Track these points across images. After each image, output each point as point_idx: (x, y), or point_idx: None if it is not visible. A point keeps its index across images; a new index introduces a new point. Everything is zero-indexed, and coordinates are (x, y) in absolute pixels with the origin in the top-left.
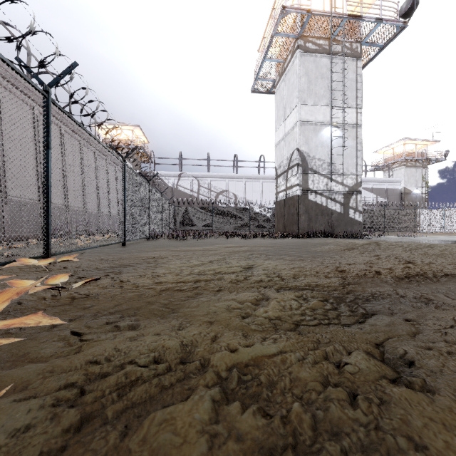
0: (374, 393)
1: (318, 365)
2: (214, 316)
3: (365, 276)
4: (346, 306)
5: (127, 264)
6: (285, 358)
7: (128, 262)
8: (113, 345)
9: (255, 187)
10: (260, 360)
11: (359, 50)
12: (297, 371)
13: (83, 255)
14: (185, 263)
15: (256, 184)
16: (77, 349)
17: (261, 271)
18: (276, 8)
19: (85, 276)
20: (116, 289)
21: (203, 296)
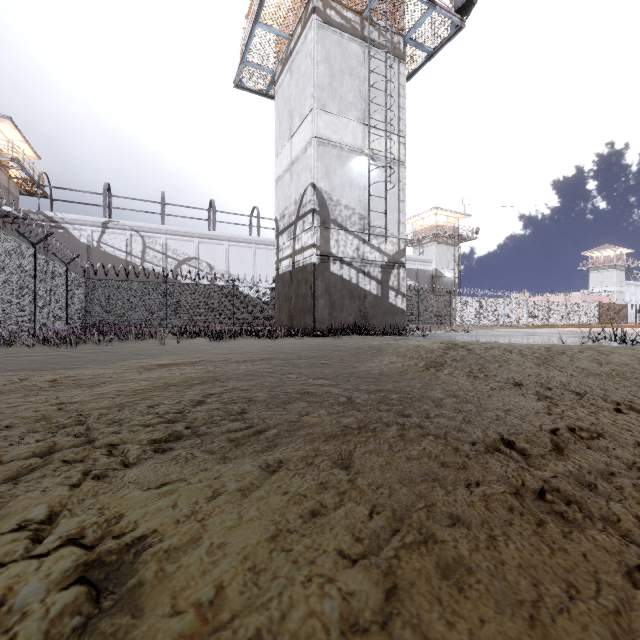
0: None
1: None
2: None
3: None
4: None
5: None
6: None
7: None
8: None
9: (244, 255)
10: None
11: (402, 48)
12: None
13: None
14: None
15: (246, 252)
16: None
17: None
18: None
19: None
20: None
21: None
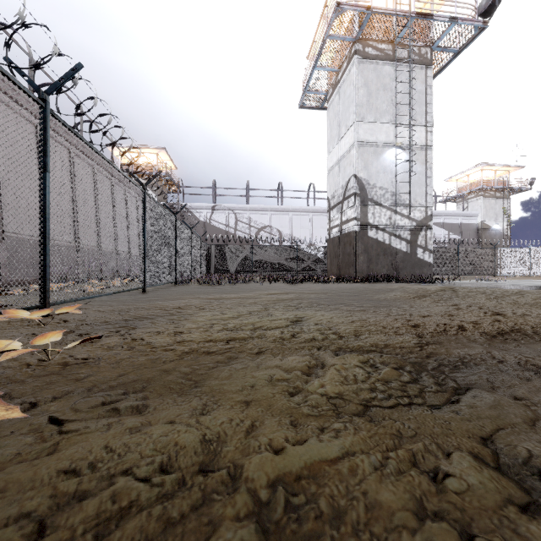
0: (499, 533)
1: (405, 479)
2: (252, 393)
3: (446, 333)
4: (430, 377)
5: (144, 316)
6: (355, 466)
7: (146, 314)
8: (104, 441)
9: (303, 221)
10: (318, 469)
11: (429, 57)
12: (375, 490)
13: (91, 304)
14: (217, 316)
15: (305, 219)
16: (51, 448)
17: (313, 326)
18: (329, 6)
19: (88, 333)
20: (124, 351)
21: (238, 361)
